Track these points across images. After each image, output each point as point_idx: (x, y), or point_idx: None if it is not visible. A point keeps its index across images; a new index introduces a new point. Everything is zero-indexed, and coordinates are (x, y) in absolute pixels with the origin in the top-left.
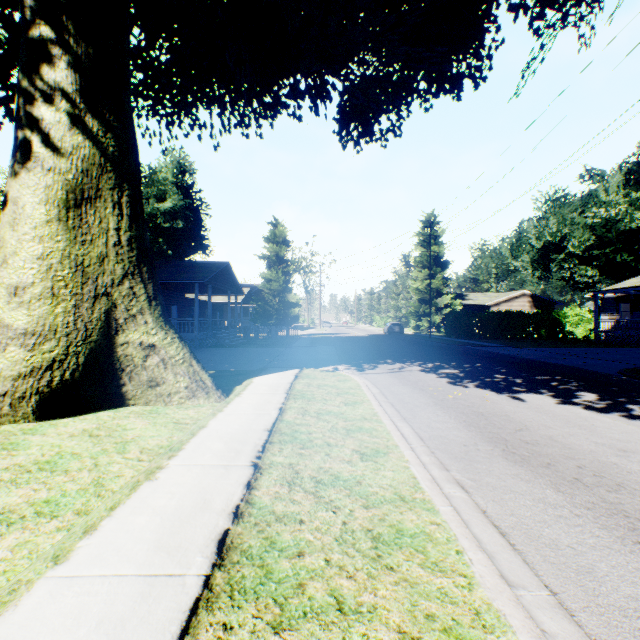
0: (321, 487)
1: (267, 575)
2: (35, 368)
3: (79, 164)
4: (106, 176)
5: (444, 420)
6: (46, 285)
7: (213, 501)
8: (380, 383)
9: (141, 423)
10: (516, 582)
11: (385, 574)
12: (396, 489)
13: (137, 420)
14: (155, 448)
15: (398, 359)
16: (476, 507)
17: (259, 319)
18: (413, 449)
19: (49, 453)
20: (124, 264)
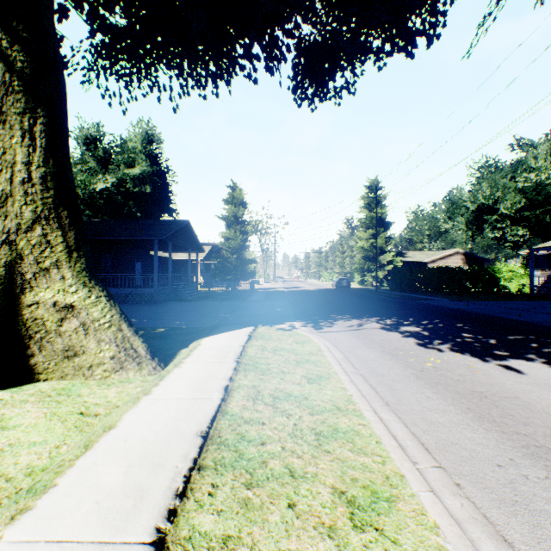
0: None
1: None
2: None
3: None
4: (12, 97)
5: (441, 407)
6: None
7: None
8: (342, 345)
9: (34, 414)
10: None
11: None
12: None
13: (32, 408)
14: (18, 476)
15: (353, 314)
16: None
17: (219, 274)
18: (424, 476)
19: None
20: (35, 206)
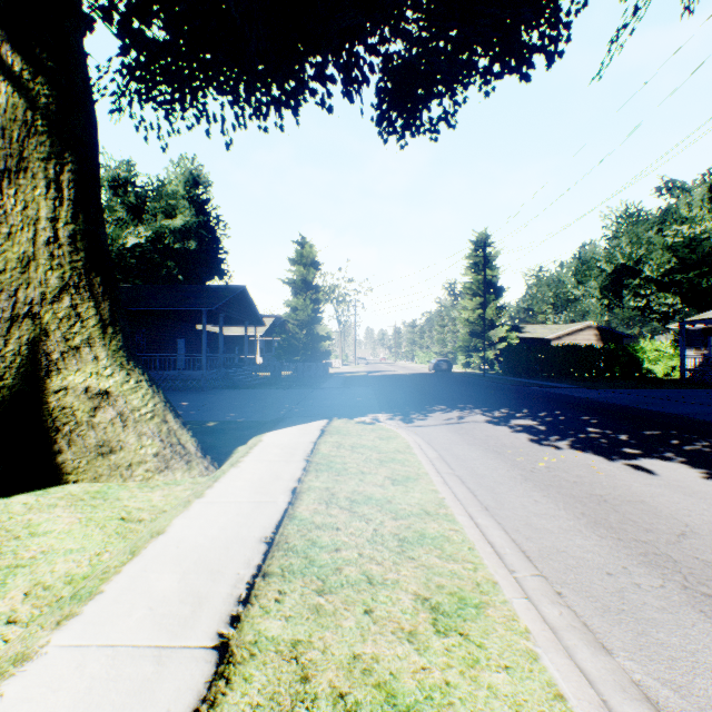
0: None
1: None
2: None
3: None
4: (35, 140)
5: (550, 512)
6: None
7: None
8: (437, 441)
9: (66, 520)
10: None
11: None
12: None
13: (64, 513)
14: (57, 584)
15: (453, 405)
16: None
17: (283, 355)
18: (521, 585)
19: None
20: (63, 271)
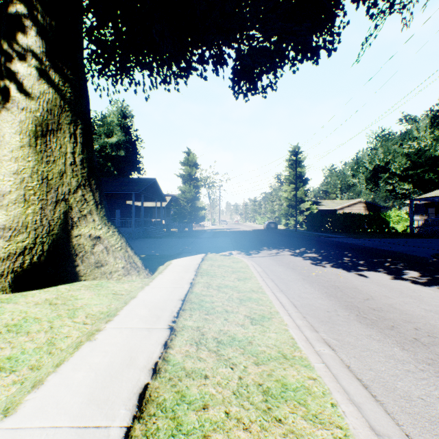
0: (221, 346)
1: (177, 427)
2: (11, 254)
3: (45, 105)
4: (65, 114)
5: (311, 292)
6: (20, 193)
7: (137, 358)
8: (262, 264)
9: (89, 294)
10: (382, 431)
11: (275, 426)
12: (279, 348)
13: (86, 292)
14: (97, 314)
15: (274, 246)
16: (342, 363)
17: (177, 218)
18: (289, 314)
19: (17, 318)
20: (78, 178)
